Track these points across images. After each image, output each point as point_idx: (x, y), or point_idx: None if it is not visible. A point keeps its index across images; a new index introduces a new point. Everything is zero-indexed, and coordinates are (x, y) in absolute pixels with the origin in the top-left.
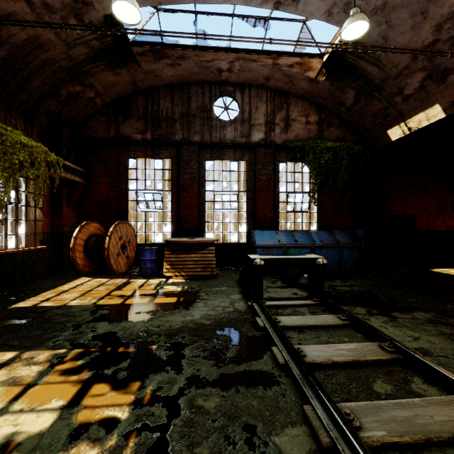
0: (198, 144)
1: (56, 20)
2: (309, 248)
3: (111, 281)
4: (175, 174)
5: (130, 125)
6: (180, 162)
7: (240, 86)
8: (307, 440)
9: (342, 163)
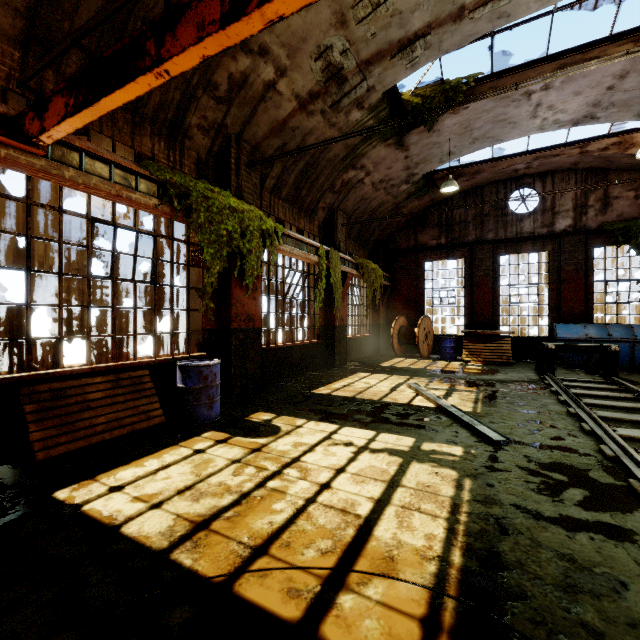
0: (491, 241)
1: (394, 189)
2: (627, 343)
3: (421, 360)
4: (468, 272)
5: (426, 233)
6: (473, 261)
7: (540, 176)
8: (555, 401)
9: None
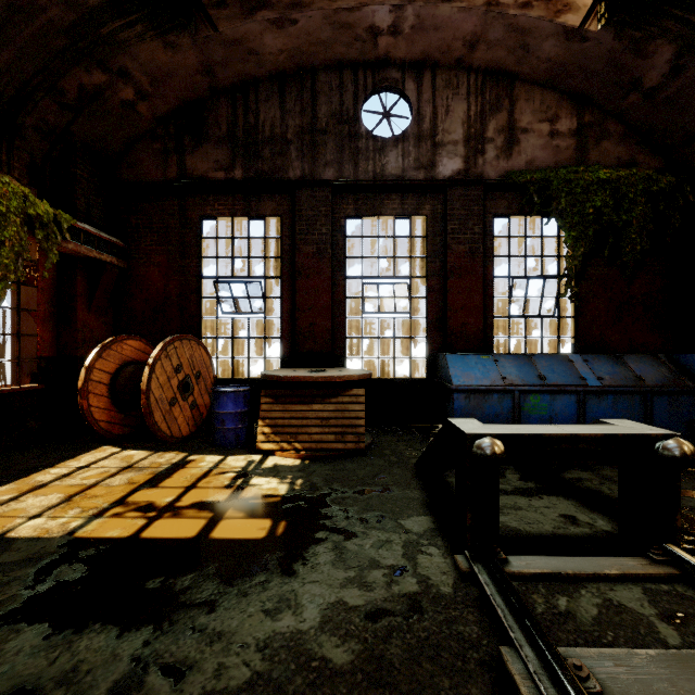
0: (331, 186)
1: None
2: (573, 394)
3: (151, 458)
4: (288, 246)
5: (204, 155)
6: (297, 222)
7: (413, 69)
8: None
9: (634, 212)
